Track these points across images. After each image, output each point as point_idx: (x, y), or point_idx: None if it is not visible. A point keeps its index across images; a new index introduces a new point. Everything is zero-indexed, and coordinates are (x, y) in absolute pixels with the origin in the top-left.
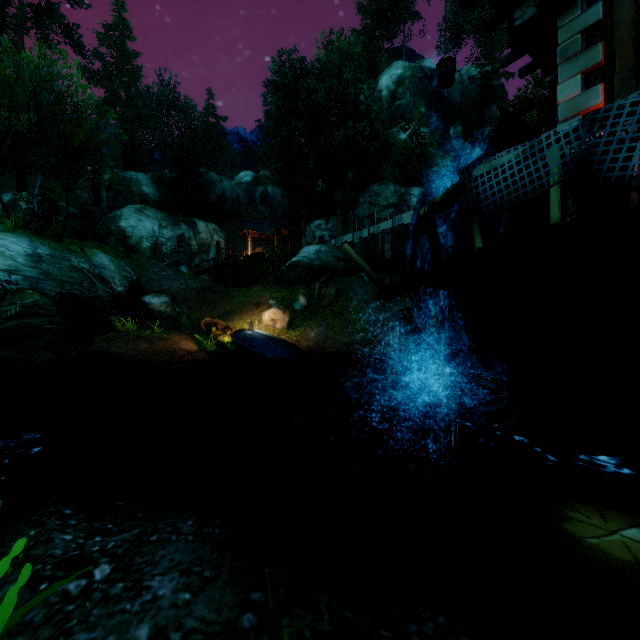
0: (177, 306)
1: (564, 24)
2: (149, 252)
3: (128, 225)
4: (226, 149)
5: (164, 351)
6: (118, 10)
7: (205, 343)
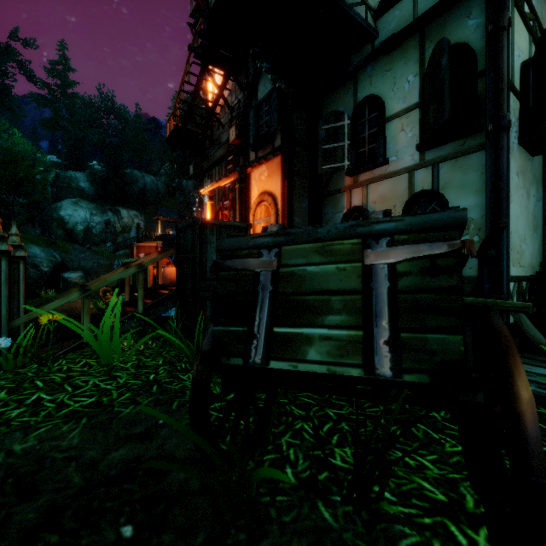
0: (90, 278)
1: (205, 182)
2: (82, 233)
3: (66, 214)
4: (151, 149)
5: (69, 309)
6: (61, 50)
7: (98, 303)
